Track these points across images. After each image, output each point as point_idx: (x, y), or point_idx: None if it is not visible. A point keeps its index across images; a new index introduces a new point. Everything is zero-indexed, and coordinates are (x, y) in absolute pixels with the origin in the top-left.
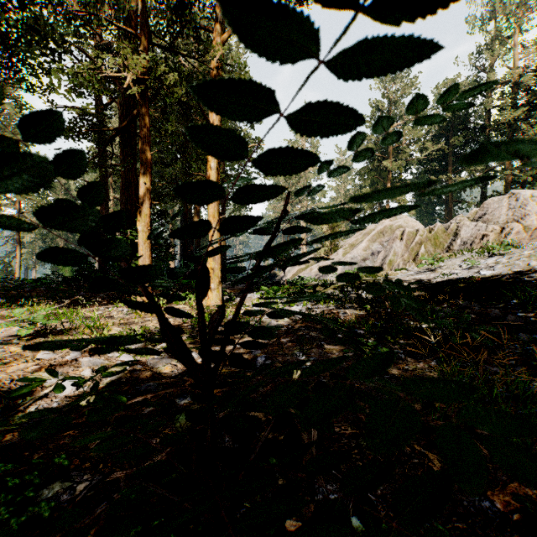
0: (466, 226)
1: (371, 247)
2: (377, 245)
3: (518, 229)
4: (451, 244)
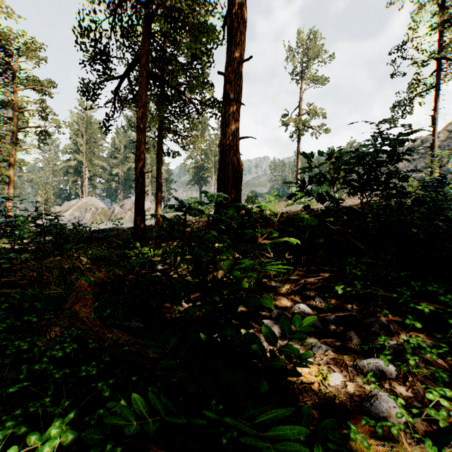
0: (116, 209)
1: (74, 214)
2: (78, 213)
3: (130, 212)
4: (111, 216)
